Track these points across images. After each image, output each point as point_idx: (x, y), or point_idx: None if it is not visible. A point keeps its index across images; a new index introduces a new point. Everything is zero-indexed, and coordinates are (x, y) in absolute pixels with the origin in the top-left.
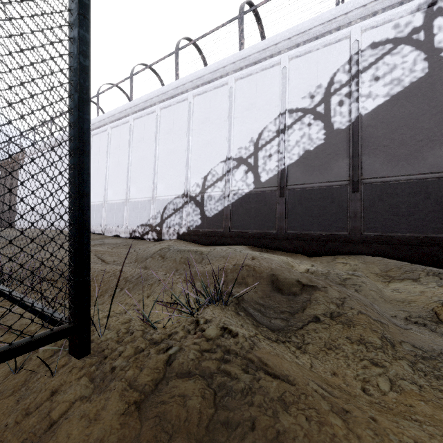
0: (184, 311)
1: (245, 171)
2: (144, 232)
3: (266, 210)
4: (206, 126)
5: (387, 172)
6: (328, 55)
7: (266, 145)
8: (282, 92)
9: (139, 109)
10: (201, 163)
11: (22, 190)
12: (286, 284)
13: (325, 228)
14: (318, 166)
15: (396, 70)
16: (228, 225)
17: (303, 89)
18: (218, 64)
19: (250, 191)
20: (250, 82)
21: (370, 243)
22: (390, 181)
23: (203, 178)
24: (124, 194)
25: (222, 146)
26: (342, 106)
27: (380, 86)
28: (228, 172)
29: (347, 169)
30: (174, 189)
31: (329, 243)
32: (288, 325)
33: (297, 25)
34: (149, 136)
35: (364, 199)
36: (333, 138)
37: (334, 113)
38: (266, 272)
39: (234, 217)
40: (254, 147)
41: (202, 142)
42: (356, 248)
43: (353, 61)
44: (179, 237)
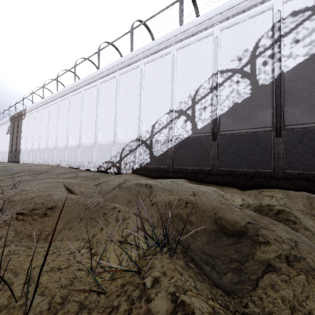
0: (133, 251)
1: (184, 120)
2: (107, 167)
3: (201, 151)
4: (154, 86)
5: (307, 119)
6: (253, 25)
7: (201, 100)
8: (214, 57)
9: (104, 75)
10: (150, 114)
11: (24, 136)
12: (229, 225)
13: (252, 166)
14: (245, 115)
15: (314, 33)
16: (171, 163)
17: (232, 54)
18: (163, 38)
19: (188, 136)
20: (189, 50)
21: (292, 180)
22: (309, 127)
23: (151, 127)
24: (93, 138)
25: (166, 101)
26: (266, 65)
27: (300, 47)
28: (171, 121)
29: (270, 117)
30: (129, 135)
31: (255, 179)
32: (240, 280)
33: (228, 1)
34: (111, 95)
35: (286, 142)
36: (258, 92)
37: (259, 71)
38: (208, 210)
39: (176, 157)
40: (192, 102)
41: (151, 99)
42: (279, 183)
43: (275, 28)
44: (133, 171)
